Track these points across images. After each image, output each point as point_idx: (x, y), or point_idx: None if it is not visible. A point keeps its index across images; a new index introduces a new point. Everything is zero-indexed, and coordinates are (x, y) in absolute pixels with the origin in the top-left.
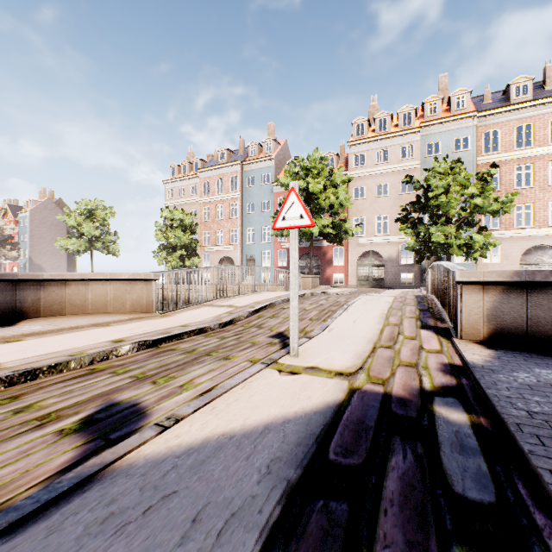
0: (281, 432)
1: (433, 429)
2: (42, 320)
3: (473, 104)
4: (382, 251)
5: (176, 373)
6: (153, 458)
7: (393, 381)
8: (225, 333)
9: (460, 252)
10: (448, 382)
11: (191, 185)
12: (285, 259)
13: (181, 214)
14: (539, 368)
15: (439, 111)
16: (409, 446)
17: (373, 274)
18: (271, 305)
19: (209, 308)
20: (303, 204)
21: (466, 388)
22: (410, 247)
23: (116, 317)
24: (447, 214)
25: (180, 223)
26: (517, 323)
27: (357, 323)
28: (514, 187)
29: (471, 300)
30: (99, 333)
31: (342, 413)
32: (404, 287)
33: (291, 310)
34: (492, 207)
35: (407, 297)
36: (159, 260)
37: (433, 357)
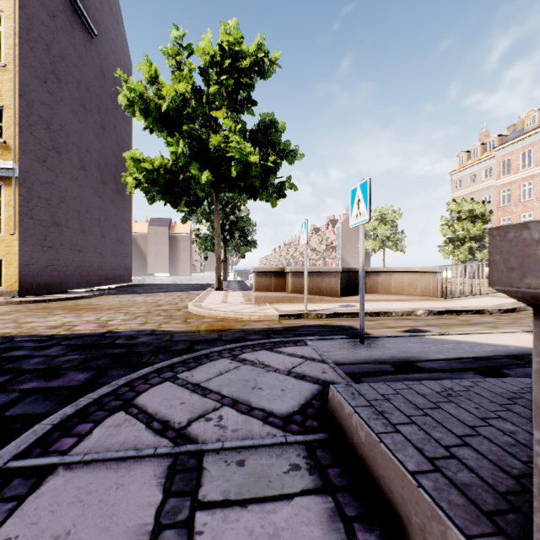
0: (507, 347)
1: None
2: (368, 295)
3: None
4: None
5: (452, 326)
6: (437, 338)
7: None
8: (502, 316)
9: None
10: None
11: (483, 168)
12: None
13: (470, 204)
14: None
15: None
16: None
17: None
18: None
19: (492, 298)
20: None
21: None
22: None
23: (411, 297)
24: None
25: (469, 214)
26: None
27: None
28: None
29: None
30: (402, 304)
31: None
32: None
33: None
34: None
35: None
36: (444, 254)
37: None
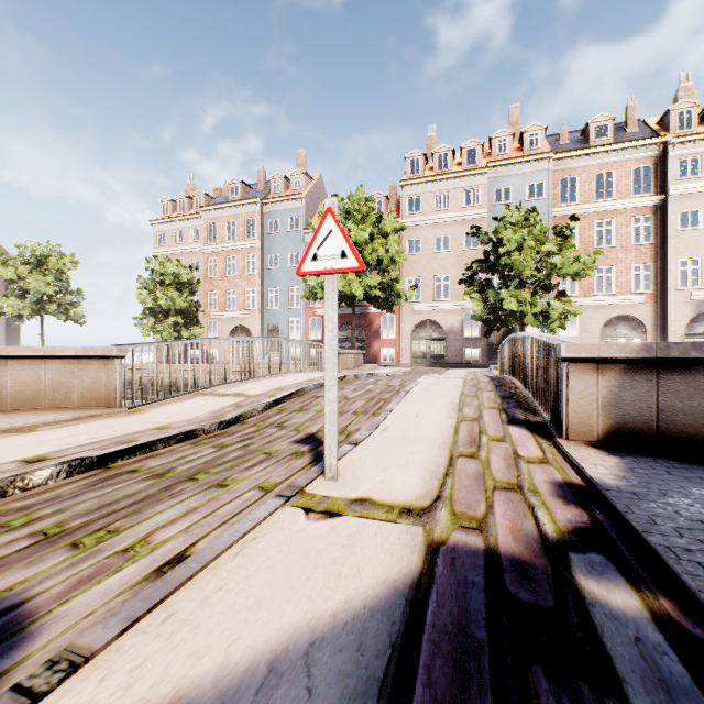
0: (305, 680)
1: (595, 639)
2: None
3: (548, 144)
4: (442, 320)
5: (124, 520)
6: None
7: (495, 522)
8: (227, 438)
9: (536, 322)
10: (578, 519)
11: (190, 227)
12: (319, 329)
13: (176, 266)
14: (696, 487)
15: (509, 149)
16: (568, 697)
17: (431, 350)
18: (299, 393)
19: (206, 398)
20: (346, 235)
21: (608, 530)
22: (476, 316)
23: (51, 416)
24: (520, 275)
25: (175, 279)
26: (644, 416)
27: (421, 417)
28: (594, 246)
29: (581, 385)
30: (8, 445)
31: (423, 608)
32: (469, 366)
33: (328, 404)
34: (573, 268)
35: (480, 379)
36: (143, 329)
37: (539, 471)
